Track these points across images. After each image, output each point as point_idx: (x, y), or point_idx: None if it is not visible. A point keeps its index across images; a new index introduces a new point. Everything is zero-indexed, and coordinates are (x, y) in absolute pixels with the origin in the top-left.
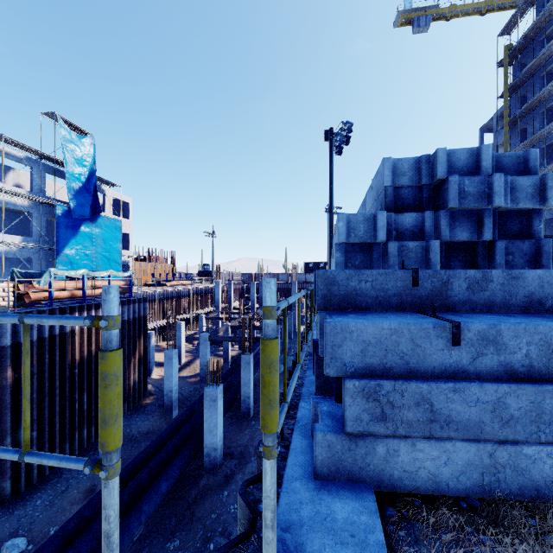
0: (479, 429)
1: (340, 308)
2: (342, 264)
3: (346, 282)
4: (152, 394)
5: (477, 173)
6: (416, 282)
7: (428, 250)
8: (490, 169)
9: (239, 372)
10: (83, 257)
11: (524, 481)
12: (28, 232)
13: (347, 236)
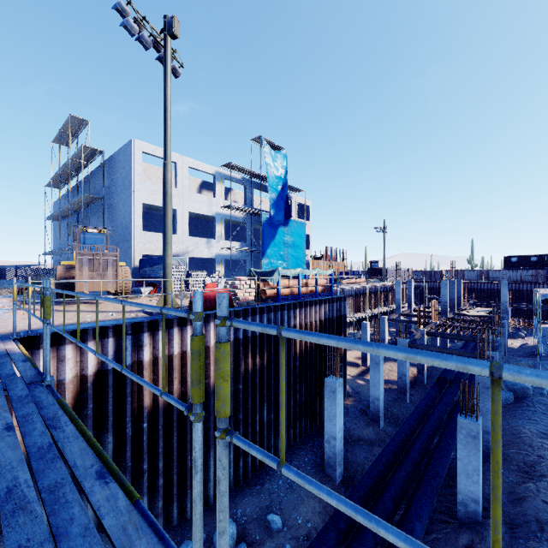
0: None
1: None
2: None
3: None
4: (350, 395)
5: None
6: None
7: None
8: None
9: (451, 392)
10: (278, 258)
11: None
12: (240, 239)
13: None
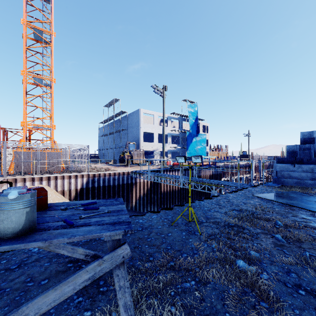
0: (297, 178)
1: (280, 163)
2: (288, 156)
3: (281, 159)
4: None
5: None
6: (295, 159)
7: (310, 152)
8: None
9: None
10: (193, 151)
11: (305, 185)
12: (176, 142)
13: (289, 150)
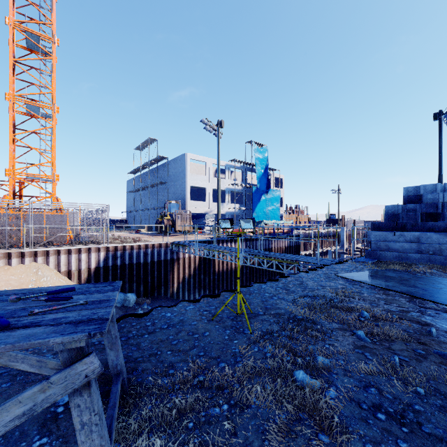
0: (398, 250)
1: (376, 230)
2: (386, 220)
3: (378, 225)
4: None
5: (435, 191)
6: (396, 224)
7: (415, 215)
8: (439, 191)
9: None
10: (262, 213)
11: (408, 260)
12: (238, 201)
13: (388, 212)
